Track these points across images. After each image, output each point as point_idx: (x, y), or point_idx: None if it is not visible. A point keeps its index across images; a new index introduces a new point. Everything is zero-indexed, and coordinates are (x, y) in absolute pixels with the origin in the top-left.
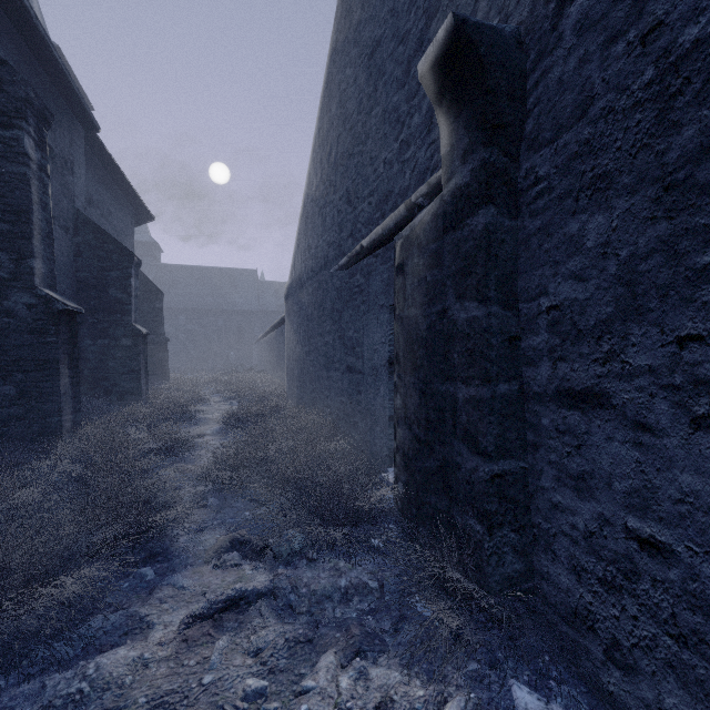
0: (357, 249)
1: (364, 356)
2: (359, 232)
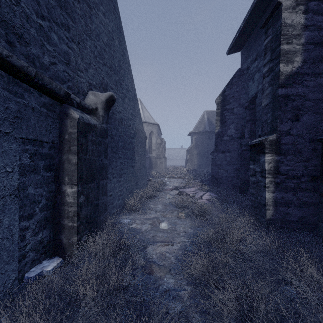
0: None
1: None
2: None
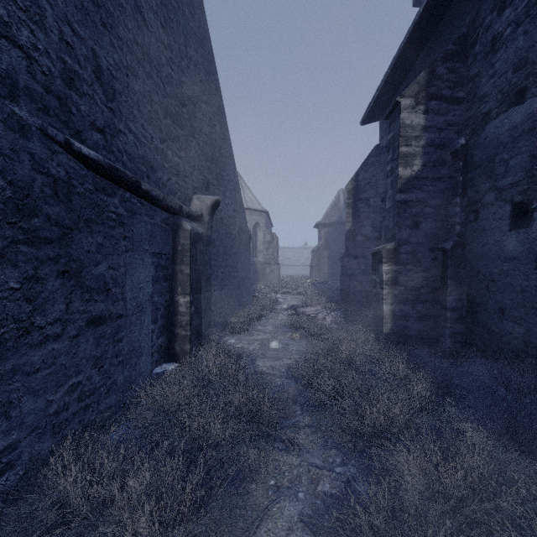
0: (133, 179)
1: (128, 296)
2: (121, 153)
